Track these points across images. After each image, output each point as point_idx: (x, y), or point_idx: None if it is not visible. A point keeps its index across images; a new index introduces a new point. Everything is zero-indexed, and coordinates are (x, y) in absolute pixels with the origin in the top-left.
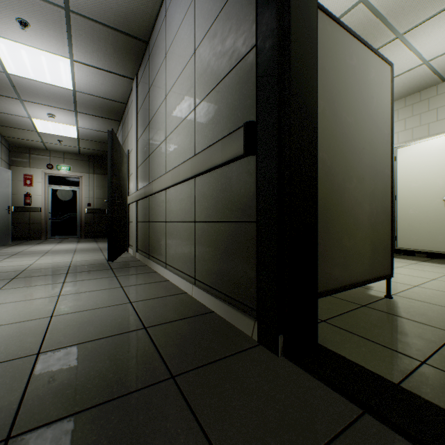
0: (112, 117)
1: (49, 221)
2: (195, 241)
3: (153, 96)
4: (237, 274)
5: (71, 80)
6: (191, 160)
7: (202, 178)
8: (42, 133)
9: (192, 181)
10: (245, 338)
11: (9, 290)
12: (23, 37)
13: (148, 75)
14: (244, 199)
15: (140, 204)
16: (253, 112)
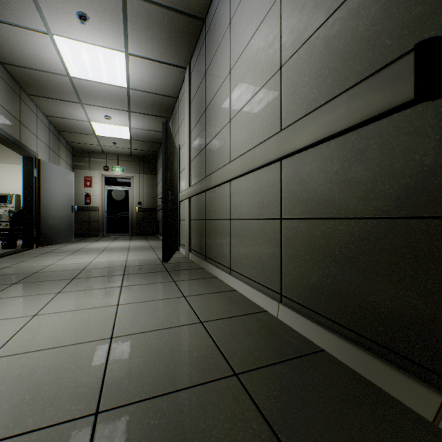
0: (162, 114)
1: (105, 219)
2: (282, 245)
3: (211, 77)
4: (382, 303)
5: (126, 77)
6: (277, 136)
7: (296, 158)
8: (100, 136)
9: (275, 166)
10: (424, 426)
11: (68, 293)
12: (83, 34)
13: (204, 57)
14: (403, 179)
15: (194, 200)
16: (433, 24)
